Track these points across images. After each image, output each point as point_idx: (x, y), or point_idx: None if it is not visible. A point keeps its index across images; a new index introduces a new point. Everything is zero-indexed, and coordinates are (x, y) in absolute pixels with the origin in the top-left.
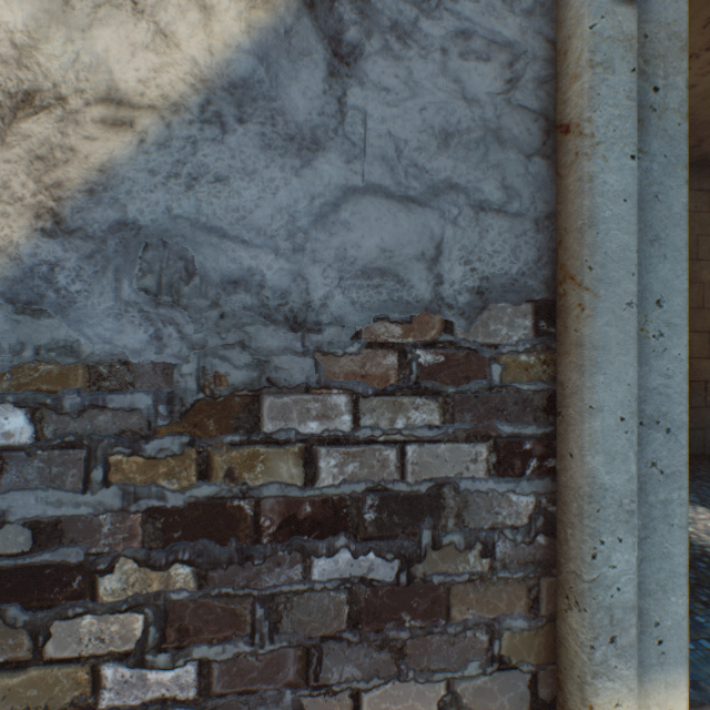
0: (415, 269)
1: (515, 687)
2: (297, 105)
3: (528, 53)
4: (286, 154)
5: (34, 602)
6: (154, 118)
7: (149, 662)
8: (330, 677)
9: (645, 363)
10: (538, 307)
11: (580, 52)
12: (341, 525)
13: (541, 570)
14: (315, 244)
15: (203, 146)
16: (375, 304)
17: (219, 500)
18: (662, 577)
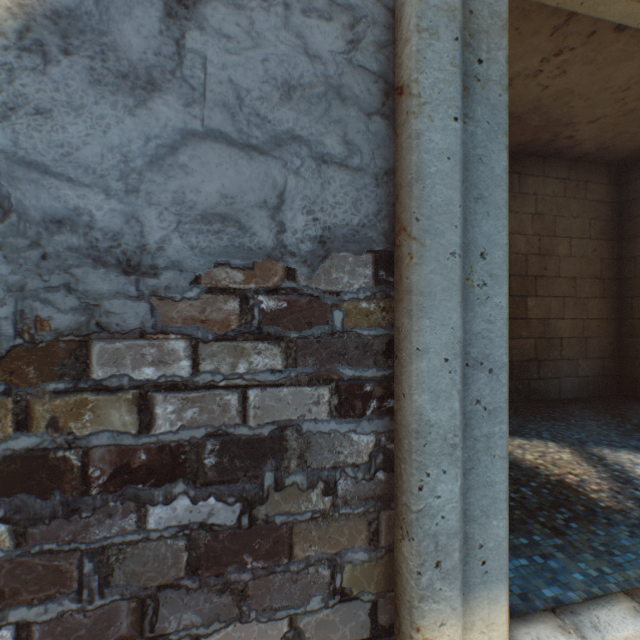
0: (257, 216)
1: (356, 616)
2: (131, 43)
3: (369, 18)
4: (119, 92)
5: None
6: None
7: None
8: (167, 626)
9: (470, 309)
10: (378, 258)
11: (410, 18)
12: (179, 471)
13: (381, 504)
14: (151, 186)
15: (21, 75)
16: (216, 249)
17: (40, 452)
18: (486, 503)
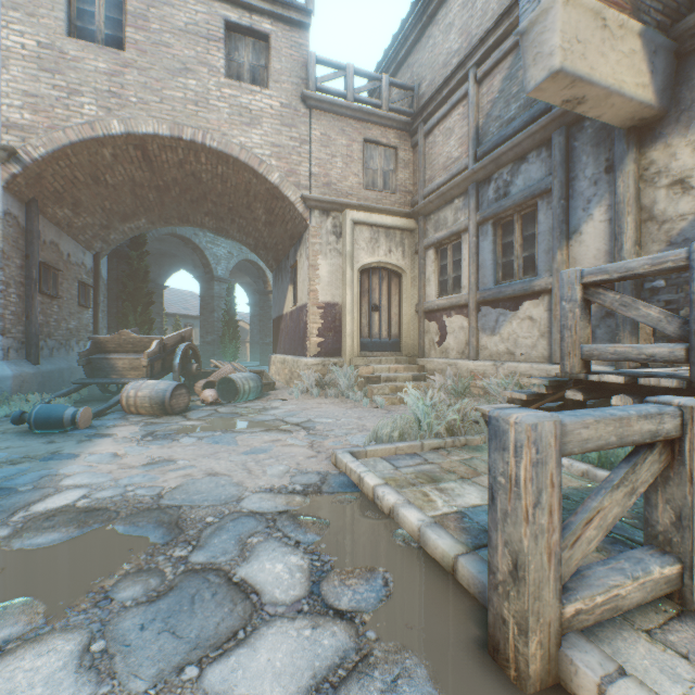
0: None
1: None
2: None
3: None
4: None
5: None
6: (692, 216)
7: None
8: None
9: None
10: None
11: None
12: None
13: None
14: None
15: None
16: None
17: None
18: None
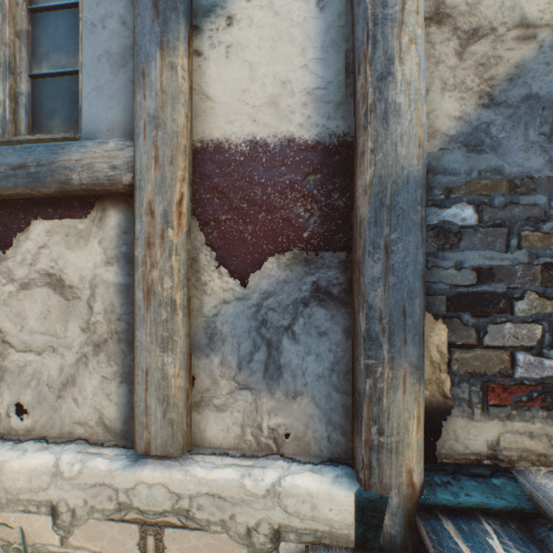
0: None
1: None
2: None
3: None
4: None
5: (477, 313)
6: (547, 32)
7: (543, 354)
8: None
9: None
10: None
11: None
12: None
13: None
14: None
15: None
16: None
17: None
18: None
